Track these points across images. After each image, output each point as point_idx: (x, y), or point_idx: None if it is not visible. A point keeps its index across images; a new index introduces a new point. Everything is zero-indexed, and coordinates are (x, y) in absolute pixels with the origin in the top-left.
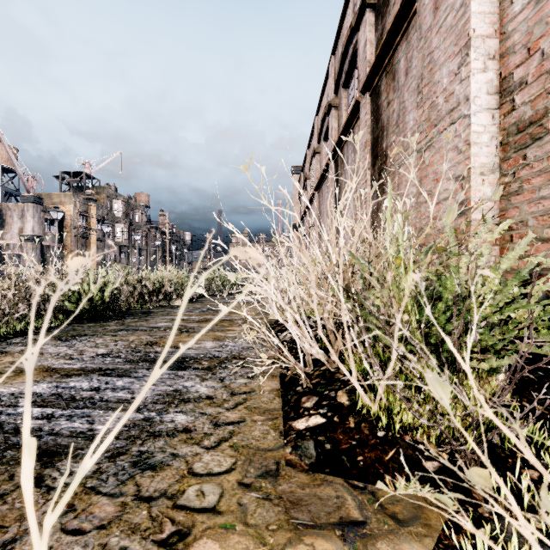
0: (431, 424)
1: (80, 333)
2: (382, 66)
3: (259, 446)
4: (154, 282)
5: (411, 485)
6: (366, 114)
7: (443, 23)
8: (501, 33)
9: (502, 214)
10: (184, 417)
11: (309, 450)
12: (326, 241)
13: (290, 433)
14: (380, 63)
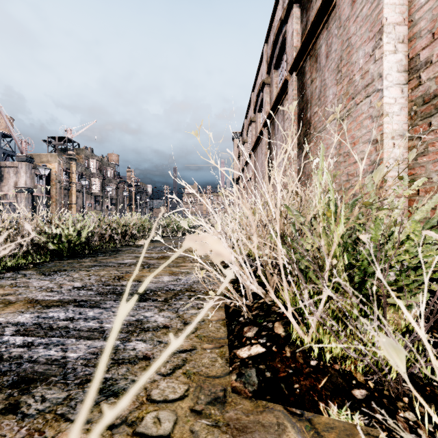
0: (360, 357)
1: (60, 269)
2: (307, 51)
3: (208, 373)
4: (122, 225)
5: (342, 413)
6: (293, 90)
7: (360, 14)
8: (409, 21)
9: (410, 172)
10: (144, 345)
11: (252, 378)
12: (267, 196)
13: (234, 361)
14: (305, 48)
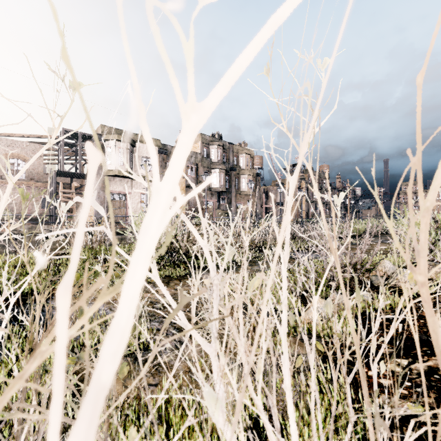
0: None
1: None
2: None
3: None
4: None
5: None
6: None
7: None
8: None
9: None
10: None
11: None
12: None
13: None
14: None
